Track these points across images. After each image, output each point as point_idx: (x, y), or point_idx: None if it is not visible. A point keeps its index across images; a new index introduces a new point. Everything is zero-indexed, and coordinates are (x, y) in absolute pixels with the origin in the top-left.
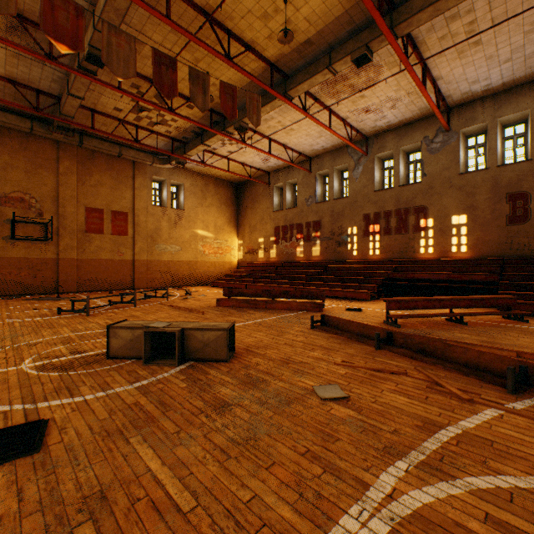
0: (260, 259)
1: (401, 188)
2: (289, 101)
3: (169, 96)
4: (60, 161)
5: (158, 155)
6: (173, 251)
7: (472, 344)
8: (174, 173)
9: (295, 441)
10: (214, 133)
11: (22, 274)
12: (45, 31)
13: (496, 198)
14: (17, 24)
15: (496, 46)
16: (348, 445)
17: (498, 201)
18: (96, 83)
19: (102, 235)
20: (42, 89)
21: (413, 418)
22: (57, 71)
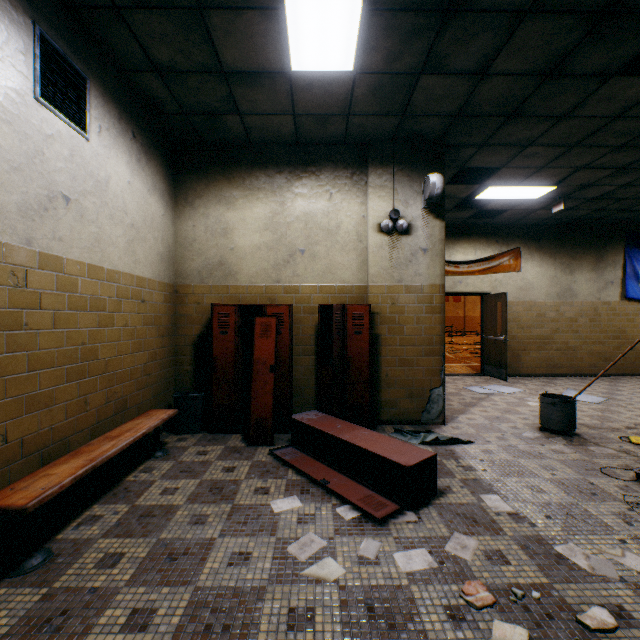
0: None
1: None
2: None
3: None
4: None
5: None
6: None
7: None
8: None
9: None
10: None
11: None
12: None
13: None
14: None
15: None
16: None
17: None
18: None
19: (448, 303)
20: None
21: None
22: None
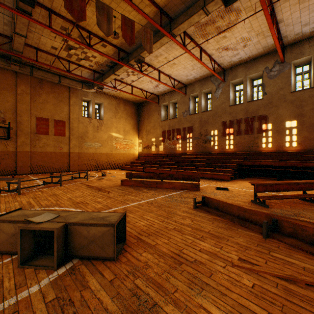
0: (153, 151)
1: (249, 103)
2: (173, 38)
3: (79, 19)
4: (18, 85)
5: (85, 83)
6: (96, 146)
7: None
8: (97, 95)
9: None
10: (121, 65)
11: None
12: None
13: None
14: None
15: None
16: None
17: None
18: (31, 21)
19: (47, 136)
20: None
21: None
22: (6, 15)
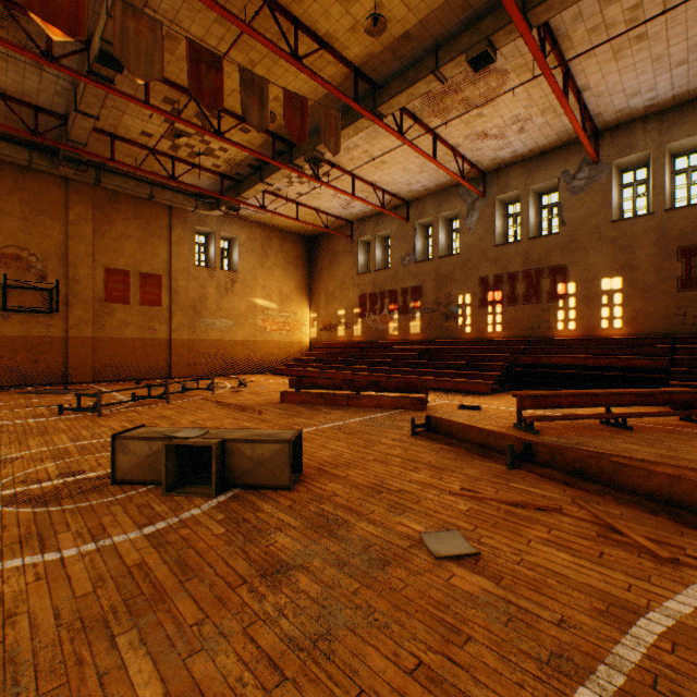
0: (340, 337)
1: (531, 241)
2: (380, 120)
3: (212, 108)
4: (70, 205)
5: (202, 198)
6: (224, 327)
7: (650, 461)
8: (225, 222)
9: (397, 643)
10: (277, 166)
11: (18, 357)
12: (28, 7)
13: (664, 255)
14: (1, 11)
15: (668, 41)
16: (487, 653)
17: (666, 258)
18: (113, 94)
19: (127, 306)
20: (43, 106)
21: (587, 594)
22: (62, 79)
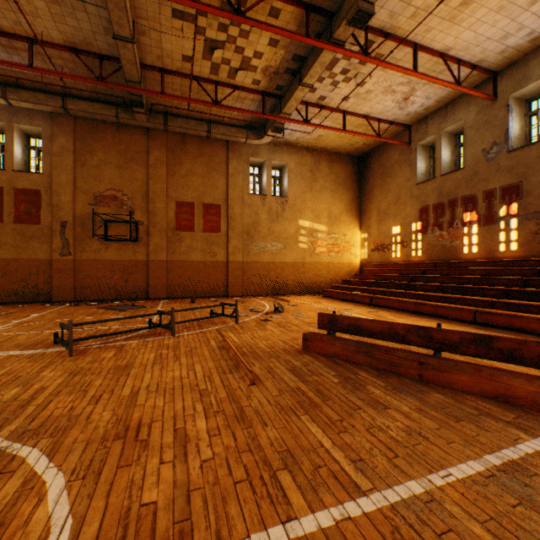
0: (394, 258)
1: None
2: None
3: None
4: (150, 152)
5: (253, 129)
6: (274, 250)
7: None
8: (275, 151)
9: None
10: (314, 55)
11: (115, 277)
12: None
13: None
14: None
15: None
16: None
17: None
18: None
19: (192, 233)
20: (104, 53)
21: None
22: (99, 7)
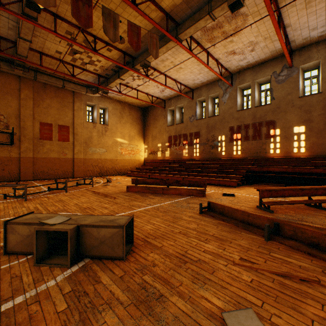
0: (159, 157)
1: (256, 108)
2: (180, 42)
3: (85, 26)
4: (21, 90)
5: (90, 88)
6: (101, 152)
7: None
8: (101, 100)
9: None
10: (126, 70)
11: None
12: None
13: None
14: None
15: None
16: None
17: None
18: (36, 26)
19: (51, 141)
20: (3, 36)
21: None
22: (10, 20)
